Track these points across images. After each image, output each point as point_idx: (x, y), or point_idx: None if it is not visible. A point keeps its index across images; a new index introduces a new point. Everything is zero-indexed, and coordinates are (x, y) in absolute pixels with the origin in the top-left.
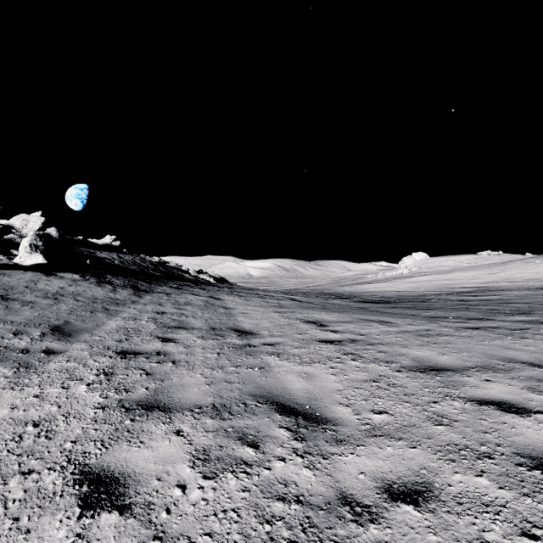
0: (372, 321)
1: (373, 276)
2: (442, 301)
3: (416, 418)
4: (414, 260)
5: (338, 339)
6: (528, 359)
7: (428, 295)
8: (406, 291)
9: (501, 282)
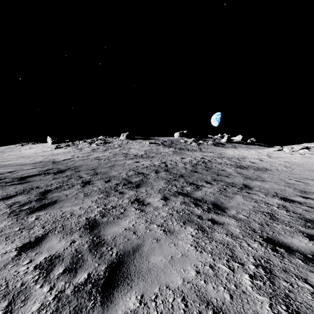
0: None
1: None
2: None
3: None
4: None
5: None
6: None
7: None
8: None
9: None
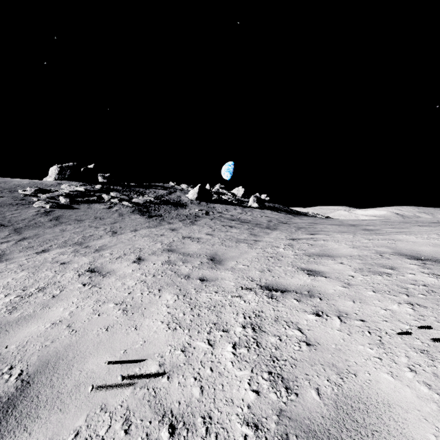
0: None
1: None
2: None
3: None
4: None
5: None
6: None
7: None
8: None
9: None
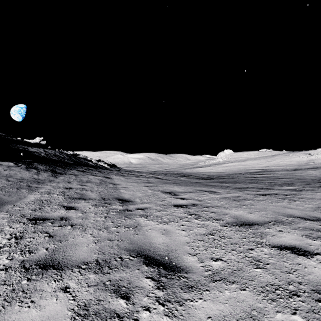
0: (205, 191)
1: (203, 163)
2: (242, 178)
3: (241, 263)
4: (225, 154)
5: (185, 204)
6: (300, 215)
7: (234, 174)
8: (222, 172)
9: (272, 167)
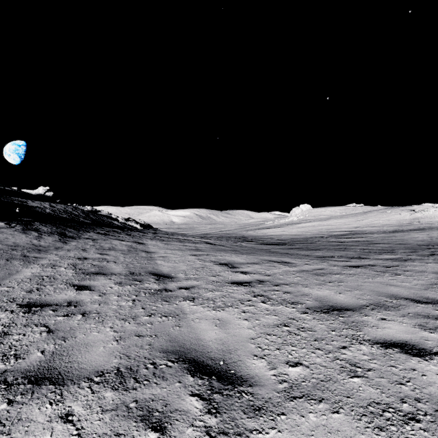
0: (275, 261)
1: (271, 222)
2: (325, 243)
3: (331, 370)
4: (301, 210)
5: (247, 281)
6: (408, 295)
7: (314, 238)
8: (297, 234)
9: (364, 227)
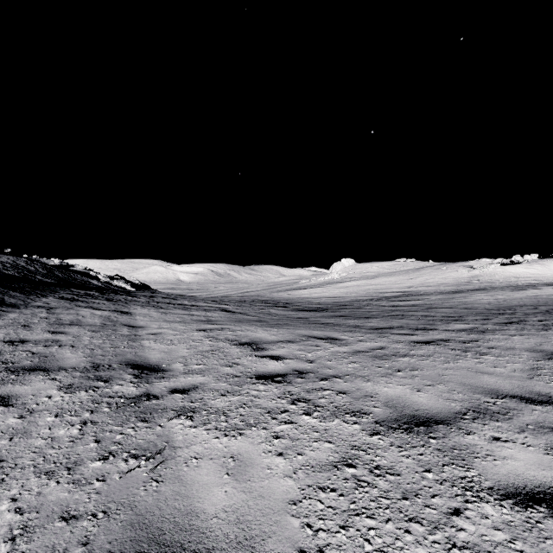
0: (317, 338)
1: (307, 281)
2: (376, 307)
3: None
4: (343, 266)
5: (280, 372)
6: (513, 389)
7: (361, 301)
8: (340, 296)
9: (419, 287)
